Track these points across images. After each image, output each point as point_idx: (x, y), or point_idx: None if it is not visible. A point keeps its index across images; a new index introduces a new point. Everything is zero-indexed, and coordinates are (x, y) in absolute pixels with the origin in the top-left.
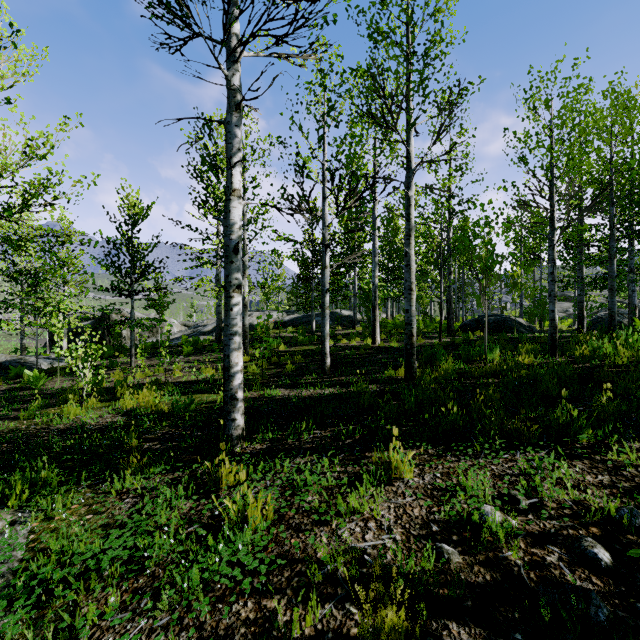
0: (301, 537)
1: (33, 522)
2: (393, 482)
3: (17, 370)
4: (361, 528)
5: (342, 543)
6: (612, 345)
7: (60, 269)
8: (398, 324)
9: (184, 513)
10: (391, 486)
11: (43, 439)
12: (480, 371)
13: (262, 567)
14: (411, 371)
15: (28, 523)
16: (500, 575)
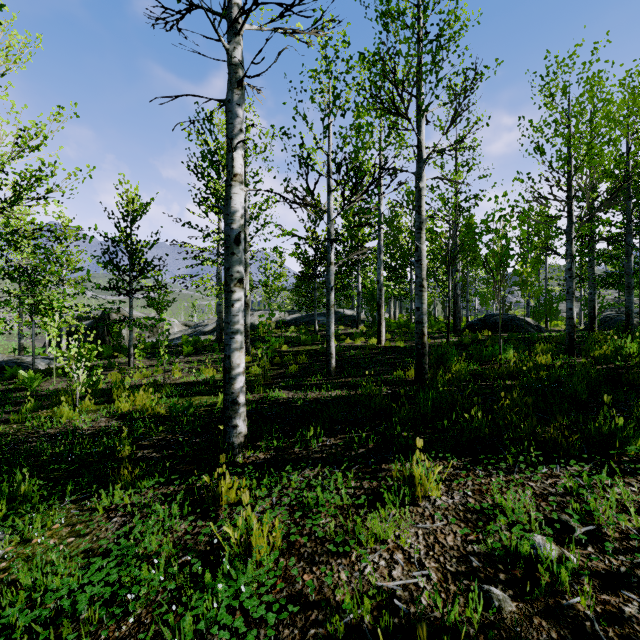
0: (315, 572)
1: (6, 547)
2: (418, 501)
3: (13, 370)
4: (386, 561)
5: (365, 581)
6: (638, 345)
7: (54, 266)
8: (402, 324)
9: (178, 537)
10: (416, 506)
11: (30, 446)
12: (496, 372)
13: (270, 616)
14: (422, 372)
15: (1, 547)
16: (569, 632)
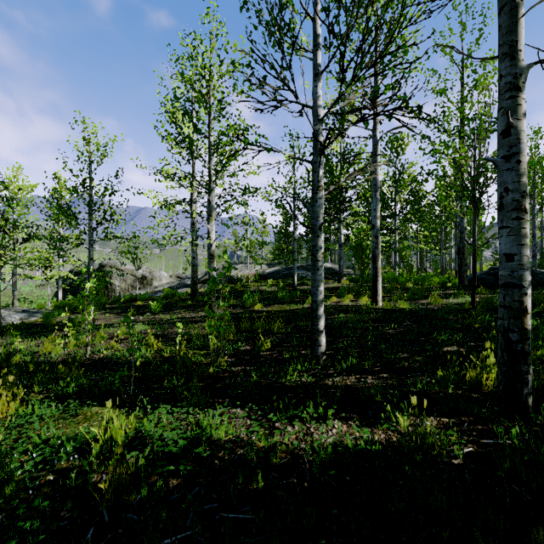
0: None
1: None
2: None
3: None
4: None
5: None
6: None
7: None
8: (388, 277)
9: None
10: None
11: None
12: None
13: None
14: (521, 391)
15: None
16: None
